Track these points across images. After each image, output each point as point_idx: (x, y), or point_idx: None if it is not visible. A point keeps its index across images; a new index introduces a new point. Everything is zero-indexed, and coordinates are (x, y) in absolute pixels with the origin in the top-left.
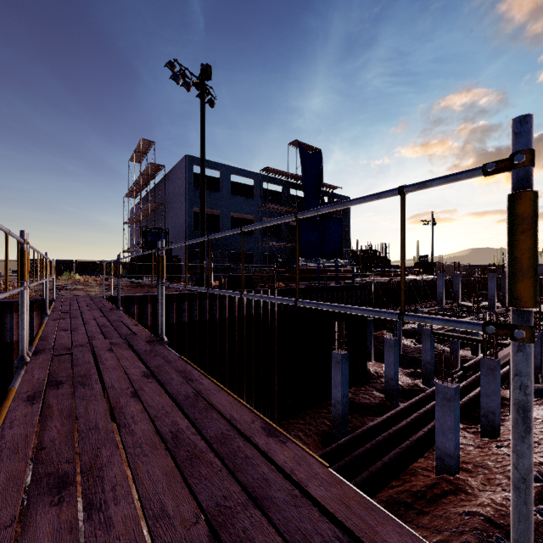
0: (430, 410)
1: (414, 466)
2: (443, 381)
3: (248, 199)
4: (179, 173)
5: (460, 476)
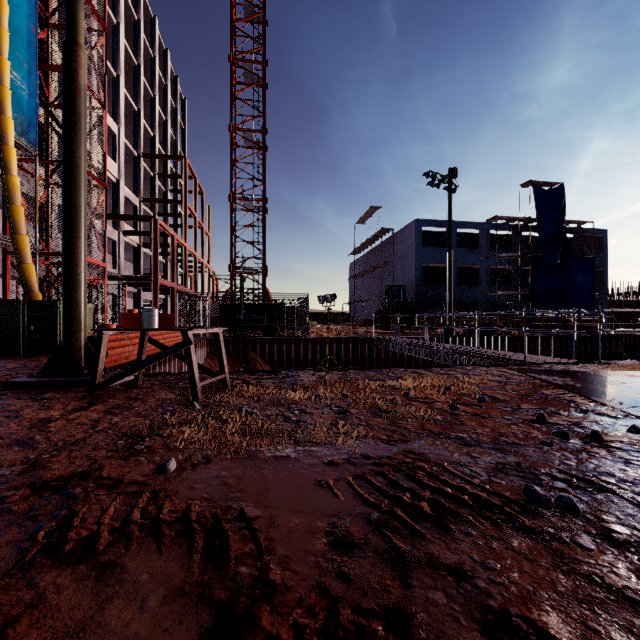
0: None
1: None
2: None
3: (473, 250)
4: (408, 235)
5: None
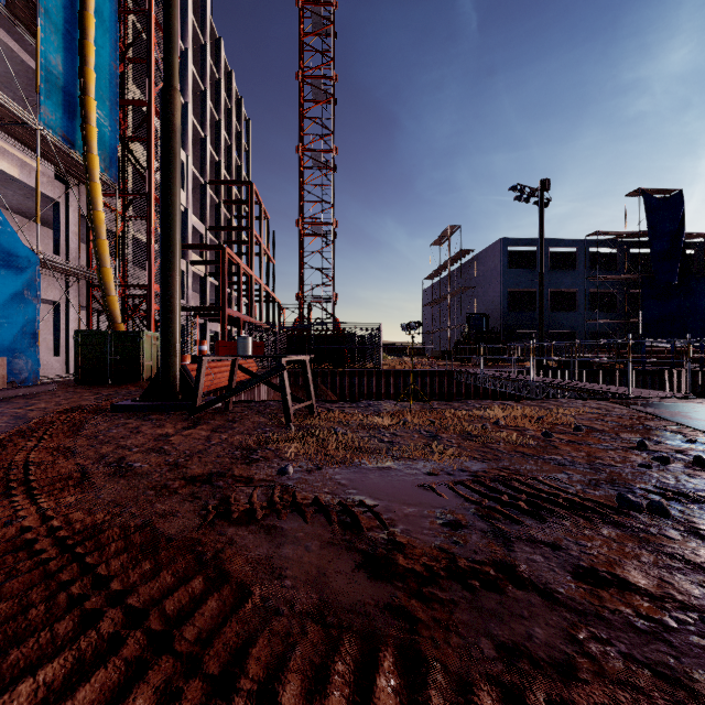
0: None
1: None
2: None
3: (569, 272)
4: (491, 256)
5: None
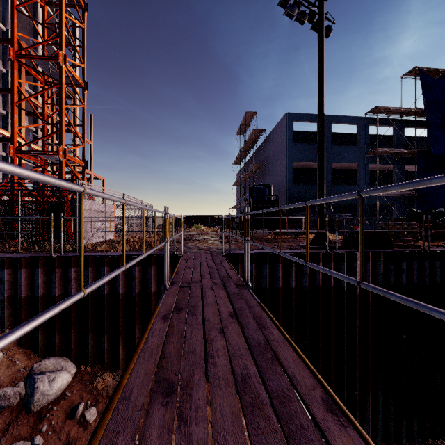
0: None
1: None
2: None
3: (350, 147)
4: (279, 133)
5: None
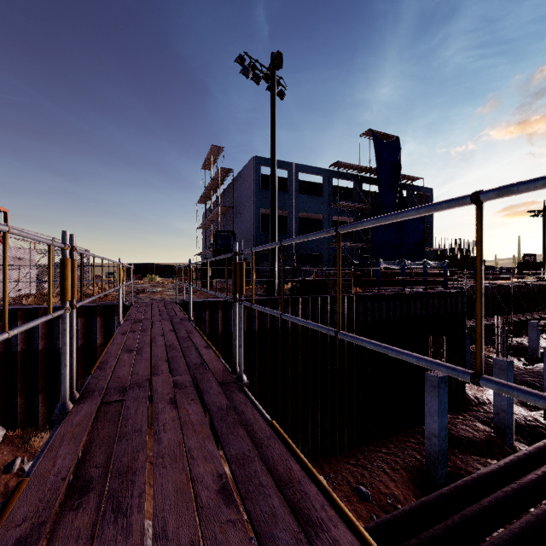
0: None
1: None
2: None
3: (316, 198)
4: (247, 175)
5: None
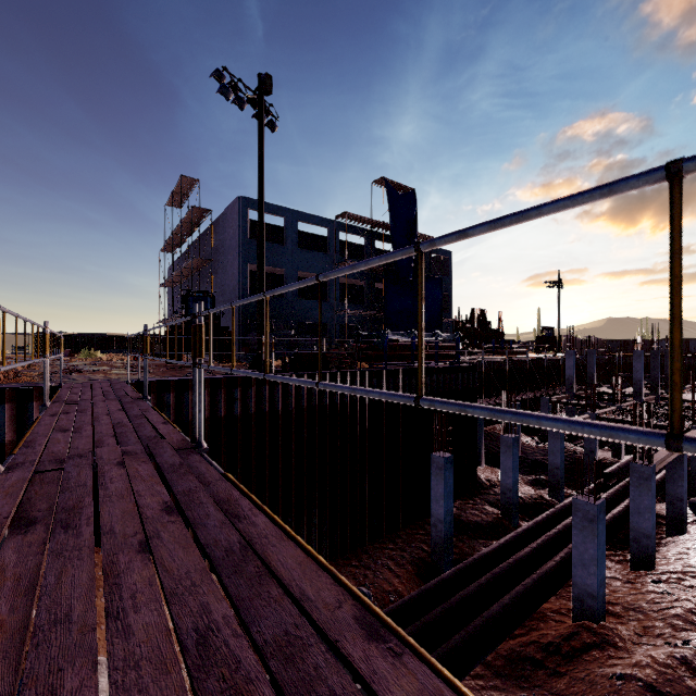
0: (562, 531)
1: (542, 607)
2: (583, 495)
3: (320, 254)
4: (230, 220)
5: (606, 623)
